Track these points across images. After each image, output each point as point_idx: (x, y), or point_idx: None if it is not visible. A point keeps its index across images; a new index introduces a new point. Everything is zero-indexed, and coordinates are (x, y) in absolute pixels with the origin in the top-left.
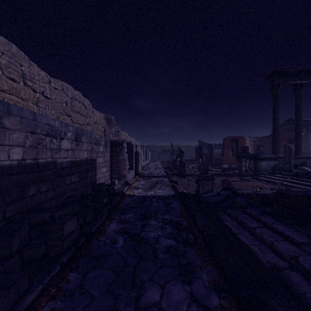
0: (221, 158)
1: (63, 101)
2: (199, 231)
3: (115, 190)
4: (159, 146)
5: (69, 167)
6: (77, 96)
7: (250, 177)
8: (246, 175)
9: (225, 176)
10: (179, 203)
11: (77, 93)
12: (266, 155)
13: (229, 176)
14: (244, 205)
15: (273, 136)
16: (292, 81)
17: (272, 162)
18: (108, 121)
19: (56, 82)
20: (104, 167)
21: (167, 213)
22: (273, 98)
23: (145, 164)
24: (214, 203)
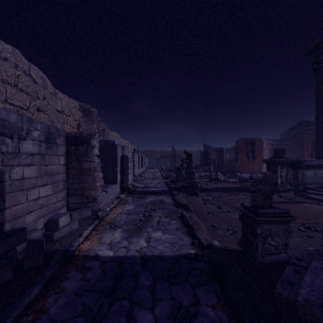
0: (234, 165)
1: None
2: None
3: (58, 240)
4: (157, 151)
5: None
6: (9, 54)
7: (290, 192)
8: (282, 190)
9: None
10: (219, 308)
11: (7, 48)
12: (313, 161)
13: None
14: None
15: (318, 135)
16: None
17: (320, 171)
18: (86, 113)
19: None
20: (42, 186)
21: None
22: (318, 81)
23: (140, 171)
24: None
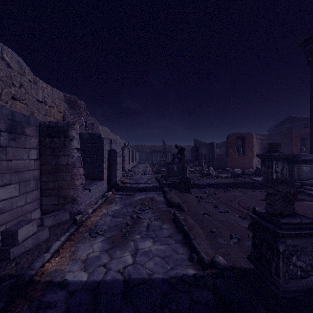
0: (225, 160)
1: None
2: None
3: (17, 258)
4: (148, 146)
5: None
6: None
7: None
8: None
9: (250, 188)
10: None
11: None
12: (309, 155)
13: (254, 187)
14: None
15: (312, 129)
16: None
17: None
18: (72, 105)
19: None
20: (2, 186)
21: None
22: (312, 73)
23: (131, 166)
24: None
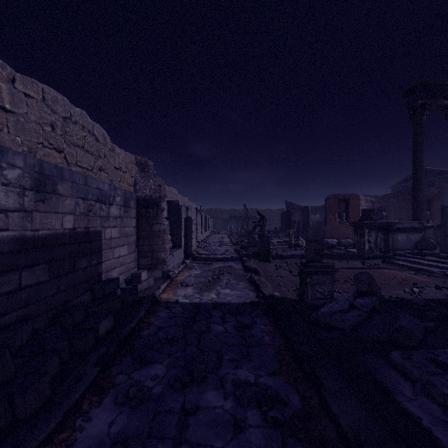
0: (323, 228)
1: (44, 122)
2: (342, 438)
3: (141, 291)
4: (226, 210)
5: (13, 253)
6: (78, 117)
7: (378, 260)
8: (370, 257)
9: (337, 259)
10: (269, 325)
11: (77, 111)
12: (405, 223)
13: (343, 258)
14: (420, 338)
15: (415, 192)
16: (445, 102)
17: (414, 235)
18: (142, 167)
19: (27, 83)
20: (121, 246)
21: (245, 357)
22: (415, 129)
23: (203, 237)
24: (348, 329)
